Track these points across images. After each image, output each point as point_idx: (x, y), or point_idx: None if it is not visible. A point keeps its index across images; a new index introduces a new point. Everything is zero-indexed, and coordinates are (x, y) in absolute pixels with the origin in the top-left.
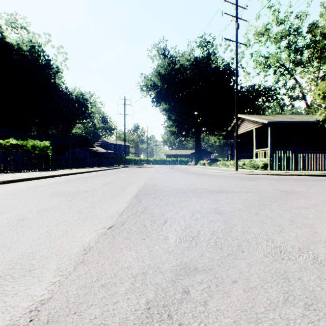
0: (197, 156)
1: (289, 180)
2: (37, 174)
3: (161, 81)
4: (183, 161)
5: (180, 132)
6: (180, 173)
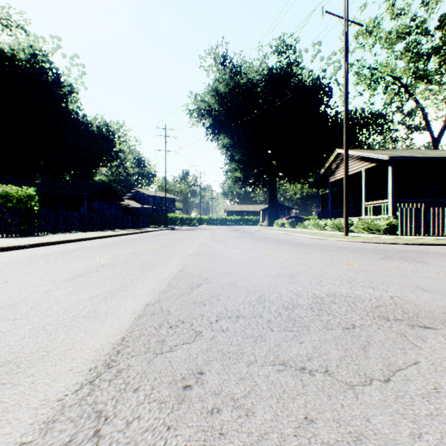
0: (271, 213)
1: None
2: None
3: (220, 103)
4: (250, 221)
5: (246, 178)
6: (253, 242)
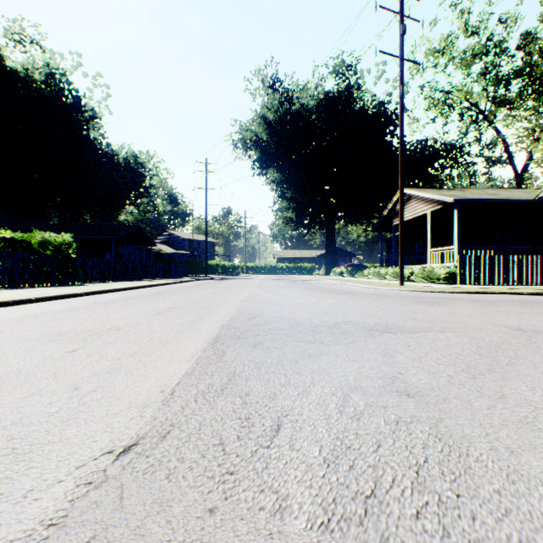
0: (329, 259)
1: (507, 304)
2: (42, 293)
3: (269, 133)
4: (305, 269)
5: (300, 219)
6: (302, 291)
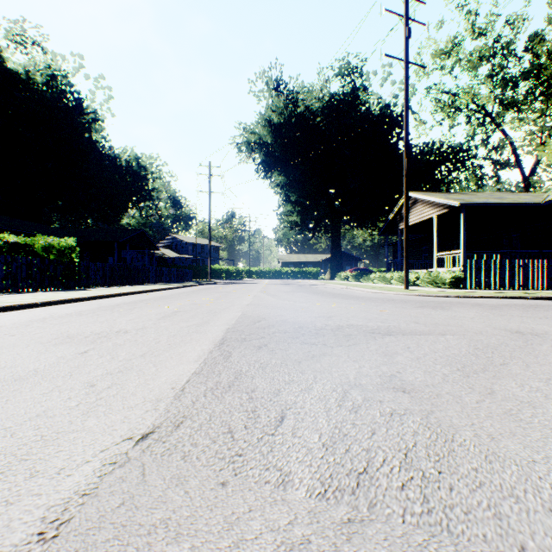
0: (334, 264)
1: (510, 308)
2: (46, 297)
3: (273, 136)
4: (310, 273)
5: (305, 223)
6: (307, 295)
